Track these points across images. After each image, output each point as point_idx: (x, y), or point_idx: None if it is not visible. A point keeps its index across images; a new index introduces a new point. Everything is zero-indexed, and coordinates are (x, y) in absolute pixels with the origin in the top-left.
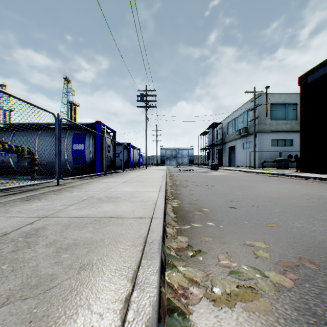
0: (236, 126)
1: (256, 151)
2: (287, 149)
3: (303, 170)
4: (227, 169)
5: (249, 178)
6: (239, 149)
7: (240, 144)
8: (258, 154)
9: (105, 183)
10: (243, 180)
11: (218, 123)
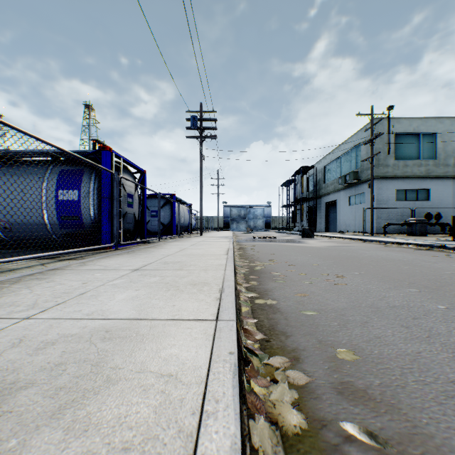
0: (338, 171)
1: (374, 208)
2: (421, 205)
3: None
4: (328, 236)
5: (387, 254)
6: (343, 205)
7: (345, 197)
8: (376, 213)
9: (86, 274)
10: (383, 259)
11: (310, 167)
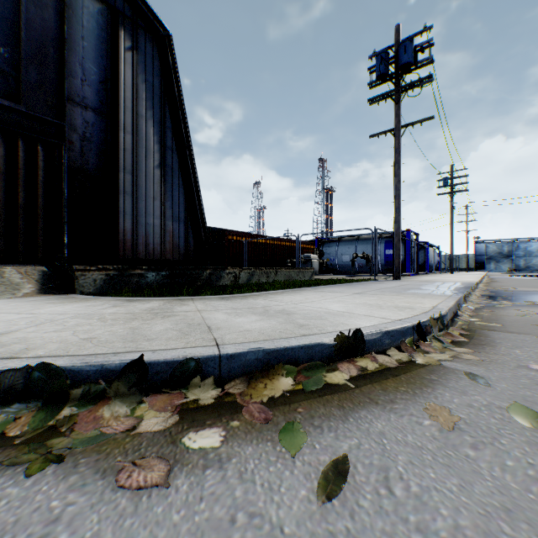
0: None
1: None
2: None
3: None
4: None
5: None
6: None
7: None
8: None
9: (429, 278)
10: None
11: None
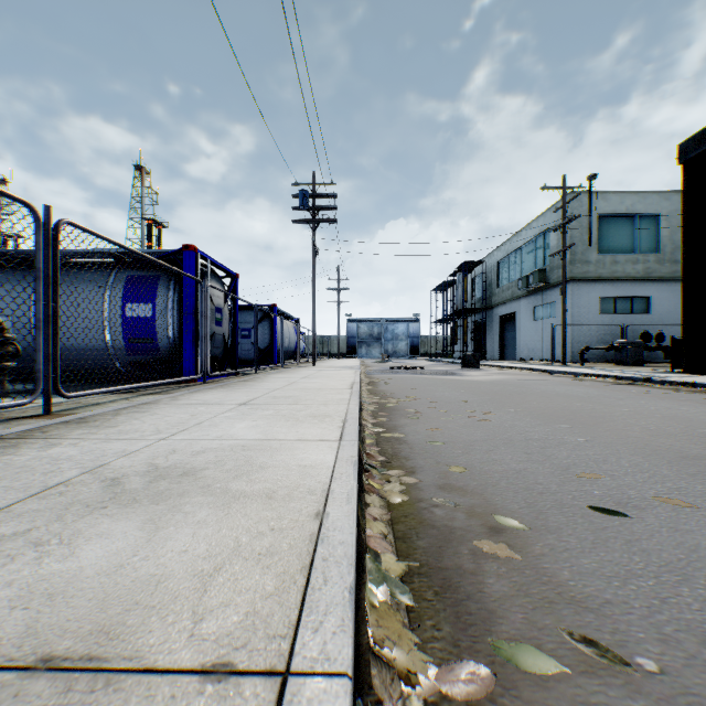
0: (517, 270)
1: (568, 324)
2: (637, 321)
3: (693, 370)
4: (501, 366)
5: (568, 389)
6: (524, 320)
7: (528, 309)
8: (571, 332)
9: (188, 408)
10: (557, 395)
11: (477, 262)
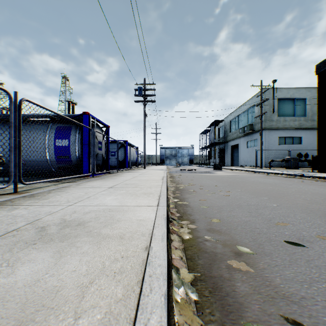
0: (239, 124)
1: (263, 149)
2: (295, 148)
3: (322, 171)
4: (232, 169)
5: (265, 180)
6: (243, 148)
7: (244, 142)
8: (265, 153)
9: (84, 189)
10: (260, 183)
11: (220, 121)
